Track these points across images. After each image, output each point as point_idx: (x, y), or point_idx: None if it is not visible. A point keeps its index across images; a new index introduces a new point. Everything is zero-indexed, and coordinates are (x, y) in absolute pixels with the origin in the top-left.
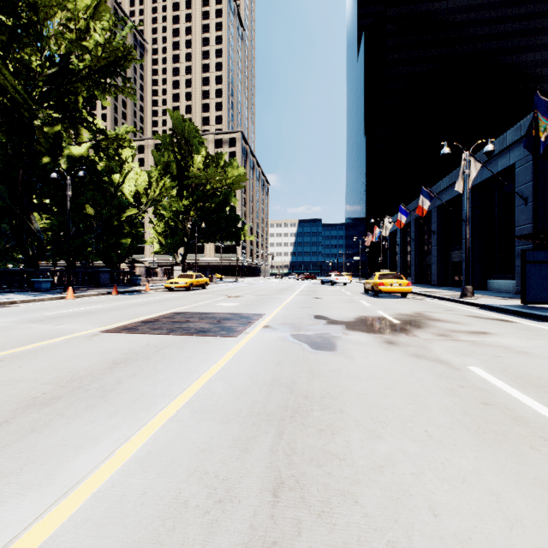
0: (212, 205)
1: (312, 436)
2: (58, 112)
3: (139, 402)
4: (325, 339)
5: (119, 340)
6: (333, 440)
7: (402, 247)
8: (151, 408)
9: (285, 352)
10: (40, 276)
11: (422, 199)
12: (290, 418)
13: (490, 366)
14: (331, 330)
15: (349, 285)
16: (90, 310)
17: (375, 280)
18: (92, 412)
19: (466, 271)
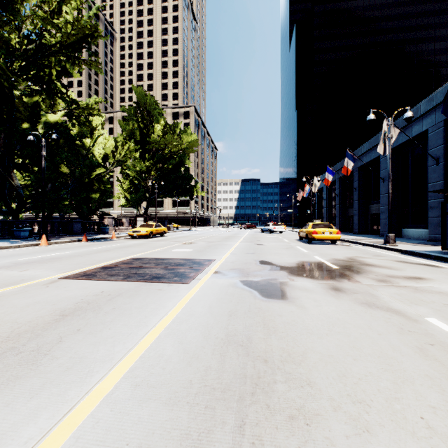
0: (170, 166)
1: (281, 429)
2: (35, 83)
3: (73, 371)
4: (274, 285)
5: (75, 287)
6: (310, 437)
7: (327, 201)
8: (86, 379)
9: (237, 300)
10: (19, 225)
11: (347, 160)
12: (251, 395)
13: (446, 316)
14: (277, 275)
15: (285, 233)
16: (57, 256)
17: (309, 229)
18: (13, 387)
19: (388, 221)
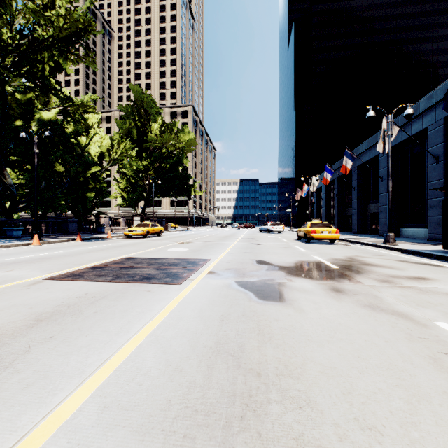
0: (167, 165)
1: None
2: (28, 79)
3: (33, 389)
4: (270, 286)
5: (58, 289)
6: None
7: (326, 201)
8: (47, 400)
9: (230, 303)
10: (12, 224)
11: (346, 159)
12: (240, 420)
13: None
14: (275, 275)
15: (283, 233)
16: (47, 256)
17: (307, 228)
18: None
19: (388, 220)
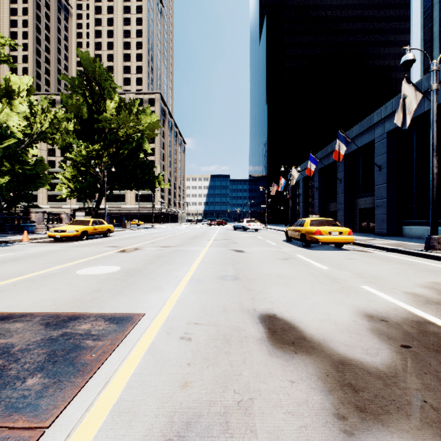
0: (125, 151)
1: None
2: None
3: None
4: None
5: None
6: None
7: (304, 196)
8: None
9: None
10: None
11: (339, 143)
12: None
13: None
14: None
15: (260, 231)
16: None
17: (306, 227)
18: None
19: (433, 216)
